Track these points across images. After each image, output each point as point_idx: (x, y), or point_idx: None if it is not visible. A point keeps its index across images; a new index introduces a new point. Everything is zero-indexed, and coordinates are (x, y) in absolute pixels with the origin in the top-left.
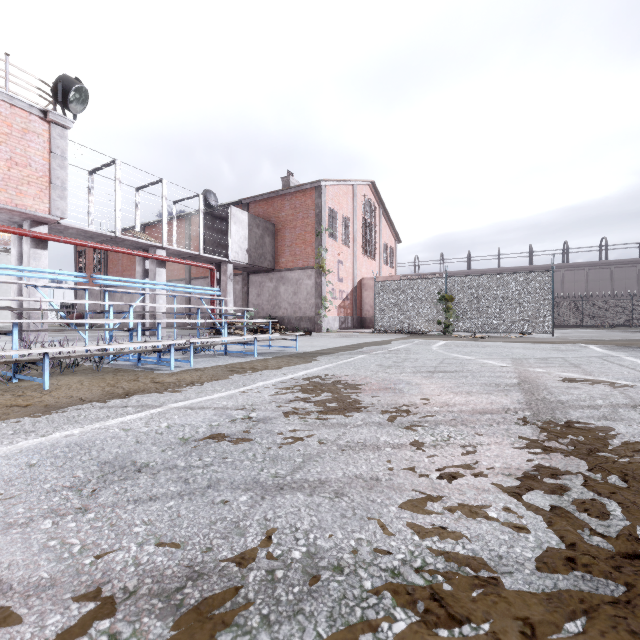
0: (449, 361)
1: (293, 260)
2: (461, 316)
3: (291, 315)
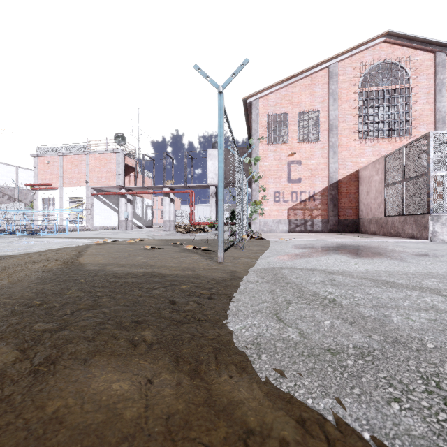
0: None
1: None
2: (239, 216)
3: None
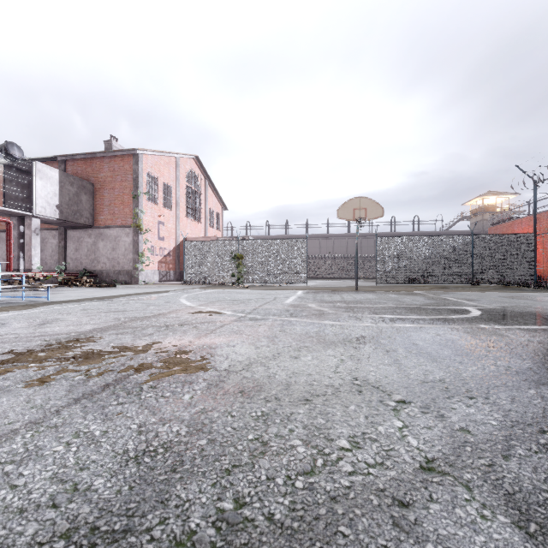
0: (156, 304)
1: (112, 218)
2: (249, 270)
3: (110, 269)
